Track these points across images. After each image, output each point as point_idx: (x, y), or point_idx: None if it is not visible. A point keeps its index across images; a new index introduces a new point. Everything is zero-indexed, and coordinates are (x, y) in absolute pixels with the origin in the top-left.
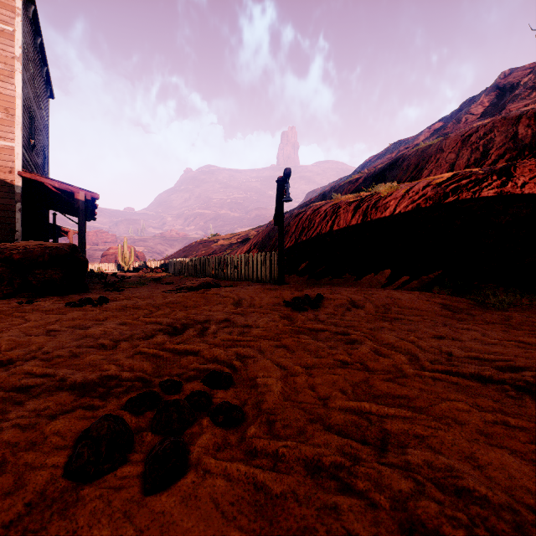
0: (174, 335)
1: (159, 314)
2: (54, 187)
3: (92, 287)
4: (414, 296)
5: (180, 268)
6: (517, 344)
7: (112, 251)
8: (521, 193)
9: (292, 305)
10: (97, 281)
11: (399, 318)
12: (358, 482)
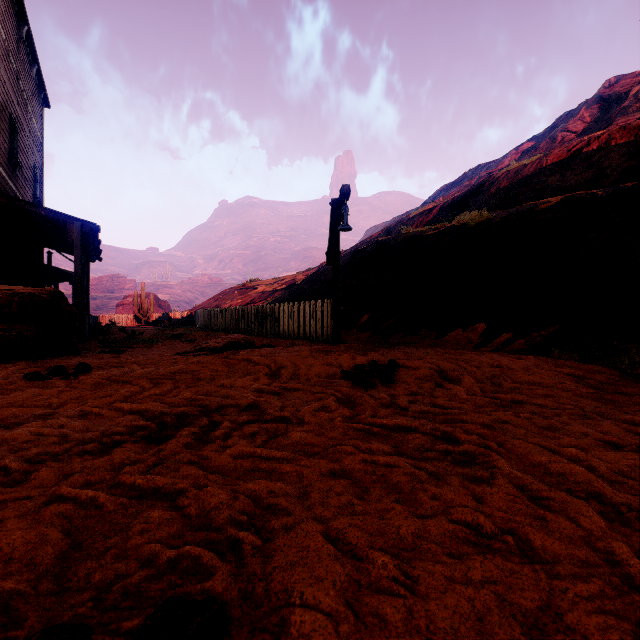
0: (155, 442)
1: (151, 394)
2: (42, 216)
3: (87, 347)
4: (531, 364)
5: (208, 321)
6: None
7: (130, 300)
8: None
9: (354, 378)
10: (100, 338)
11: (521, 401)
12: None
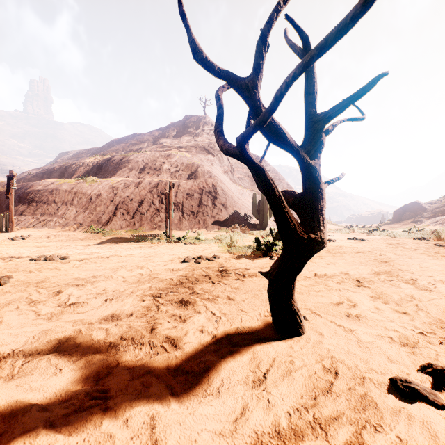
0: None
1: None
2: None
3: None
4: (76, 234)
5: None
6: (80, 241)
7: None
8: (139, 194)
9: (12, 238)
10: None
11: (59, 240)
12: (8, 249)
